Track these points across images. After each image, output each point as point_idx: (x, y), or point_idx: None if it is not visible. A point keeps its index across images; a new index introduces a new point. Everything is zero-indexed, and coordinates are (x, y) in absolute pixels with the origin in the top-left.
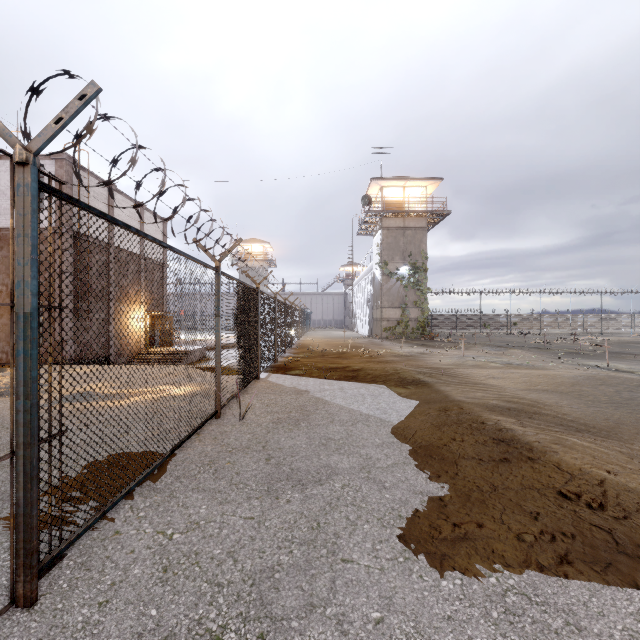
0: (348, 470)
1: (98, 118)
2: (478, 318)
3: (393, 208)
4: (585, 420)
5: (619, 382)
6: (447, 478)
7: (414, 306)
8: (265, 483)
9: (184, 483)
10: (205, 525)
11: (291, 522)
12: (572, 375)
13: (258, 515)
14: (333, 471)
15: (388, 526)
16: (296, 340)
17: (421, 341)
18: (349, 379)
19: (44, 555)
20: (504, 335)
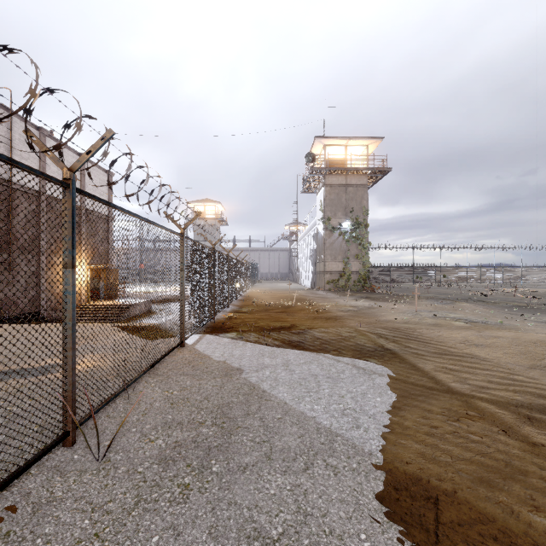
0: None
1: None
2: (409, 271)
3: (336, 166)
4: None
5: None
6: None
7: (356, 260)
8: None
9: None
10: None
11: None
12: None
13: None
14: None
15: None
16: (242, 292)
17: (364, 293)
18: (295, 346)
19: None
20: (435, 287)
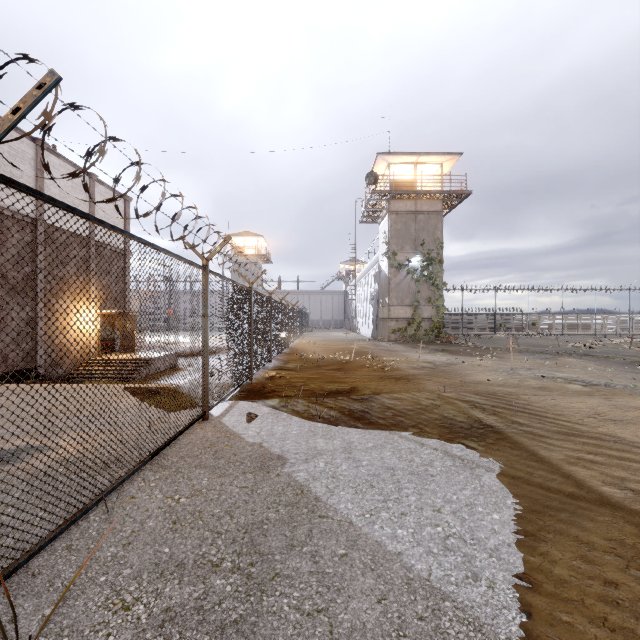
0: None
1: None
2: (490, 318)
3: (403, 189)
4: None
5: None
6: None
7: (427, 304)
8: None
9: None
10: None
11: None
12: None
13: None
14: None
15: None
16: (289, 344)
17: (439, 345)
18: (359, 419)
19: None
20: (523, 337)
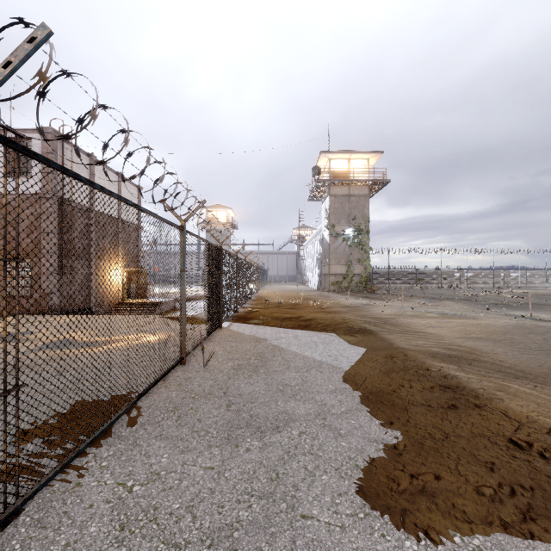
0: (304, 417)
1: (60, 74)
2: (413, 274)
3: (339, 178)
4: (521, 367)
5: (545, 331)
6: (399, 425)
7: (358, 263)
8: (225, 430)
9: (148, 430)
10: (165, 476)
11: (250, 472)
12: (502, 324)
13: (218, 465)
14: (290, 418)
15: (346, 477)
16: (255, 293)
17: (364, 294)
18: (302, 328)
19: (1, 510)
20: (436, 288)
